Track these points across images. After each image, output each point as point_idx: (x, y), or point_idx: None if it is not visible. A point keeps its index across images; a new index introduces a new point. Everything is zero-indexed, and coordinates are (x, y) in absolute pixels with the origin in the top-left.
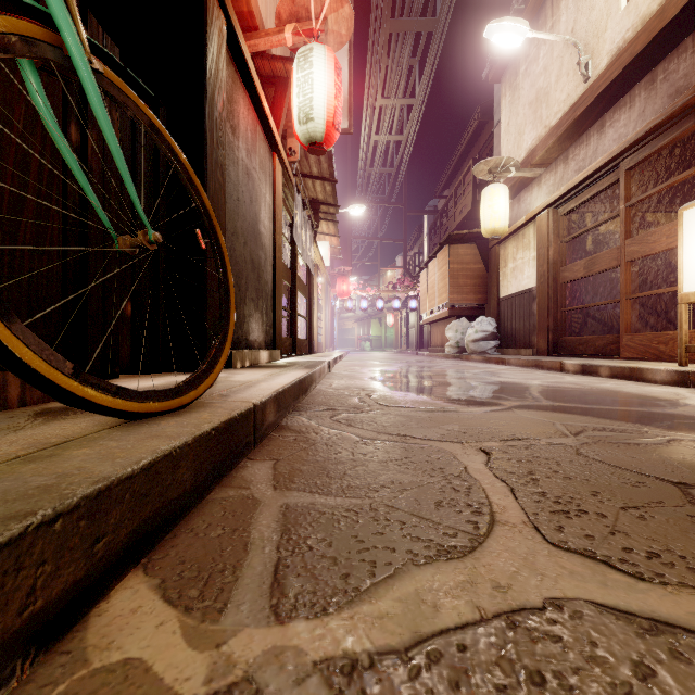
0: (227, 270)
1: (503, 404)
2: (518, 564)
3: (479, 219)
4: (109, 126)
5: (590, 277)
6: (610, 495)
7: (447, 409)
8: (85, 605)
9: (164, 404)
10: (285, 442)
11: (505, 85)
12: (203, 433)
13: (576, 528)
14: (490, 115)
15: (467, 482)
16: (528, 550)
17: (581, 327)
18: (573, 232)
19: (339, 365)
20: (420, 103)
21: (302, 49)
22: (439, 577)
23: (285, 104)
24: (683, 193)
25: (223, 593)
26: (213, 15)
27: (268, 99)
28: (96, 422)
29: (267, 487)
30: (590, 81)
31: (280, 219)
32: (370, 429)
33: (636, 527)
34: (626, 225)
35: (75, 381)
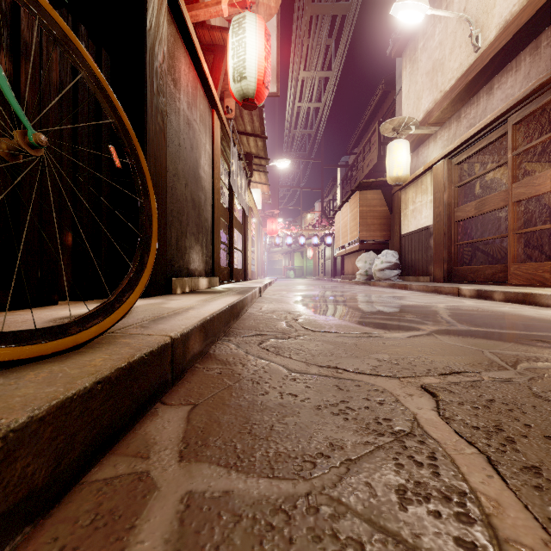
0: (149, 195)
1: (422, 329)
2: None
3: (383, 171)
4: None
5: (478, 216)
6: None
7: (371, 335)
8: None
9: (46, 346)
10: (208, 377)
11: (406, 59)
12: (77, 393)
13: None
14: (392, 86)
15: (426, 446)
16: None
17: (471, 258)
18: (464, 179)
19: (269, 290)
20: (335, 75)
21: (236, 17)
22: None
23: (222, 68)
24: None
25: None
26: None
27: (209, 65)
28: None
29: (171, 455)
30: (480, 51)
31: (219, 167)
32: (299, 359)
33: None
34: (513, 171)
35: None
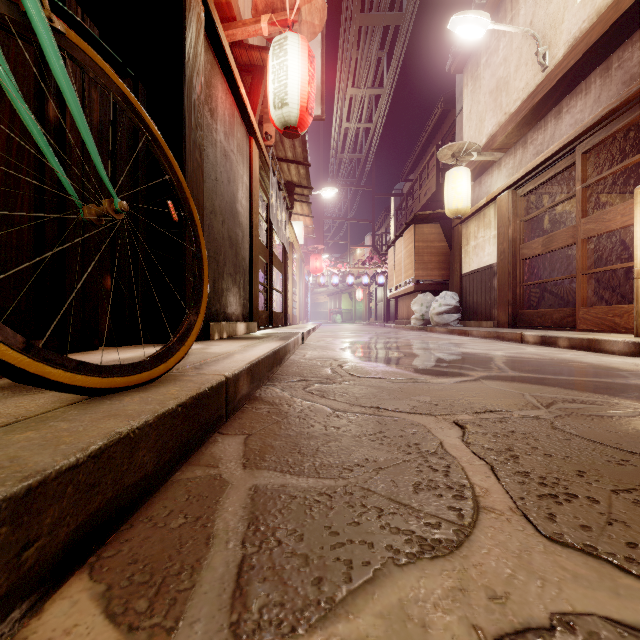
0: (200, 243)
1: (470, 375)
2: (513, 564)
3: (442, 201)
4: (69, 87)
5: (547, 254)
6: (597, 476)
7: (417, 380)
8: (7, 627)
9: (130, 379)
10: (257, 415)
11: (467, 75)
12: (168, 411)
13: (568, 516)
14: (452, 104)
15: (444, 460)
16: (521, 544)
17: (539, 301)
18: (531, 212)
19: (312, 336)
20: (388, 93)
21: (277, 38)
22: (425, 582)
23: (261, 91)
24: (634, 176)
25: (175, 605)
26: (191, 2)
27: (246, 87)
28: (55, 399)
29: (236, 465)
30: (547, 70)
31: (257, 200)
32: (343, 401)
33: (634, 515)
34: (582, 205)
35: (26, 356)
